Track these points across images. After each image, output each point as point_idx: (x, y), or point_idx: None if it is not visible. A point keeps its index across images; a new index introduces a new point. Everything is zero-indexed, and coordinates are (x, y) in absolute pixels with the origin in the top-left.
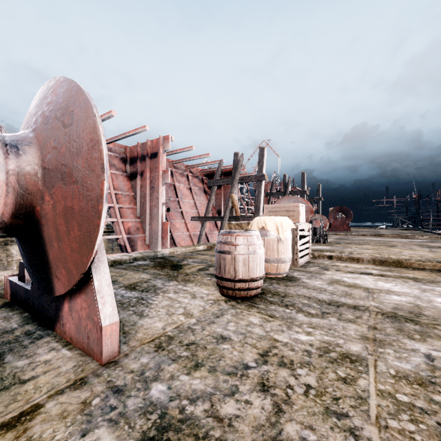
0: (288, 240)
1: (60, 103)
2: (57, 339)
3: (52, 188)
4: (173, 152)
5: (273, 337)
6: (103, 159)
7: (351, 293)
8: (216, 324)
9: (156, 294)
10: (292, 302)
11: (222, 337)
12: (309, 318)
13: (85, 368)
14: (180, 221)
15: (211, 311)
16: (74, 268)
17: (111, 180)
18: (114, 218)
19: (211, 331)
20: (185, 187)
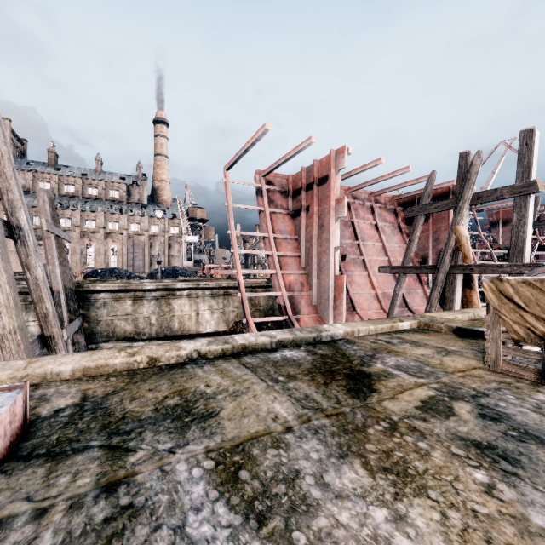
0: None
1: None
2: None
3: None
4: (350, 173)
5: None
6: None
7: None
8: None
9: None
10: None
11: None
12: None
13: None
14: (360, 273)
15: None
16: None
17: (270, 220)
18: (272, 269)
19: None
20: (368, 223)
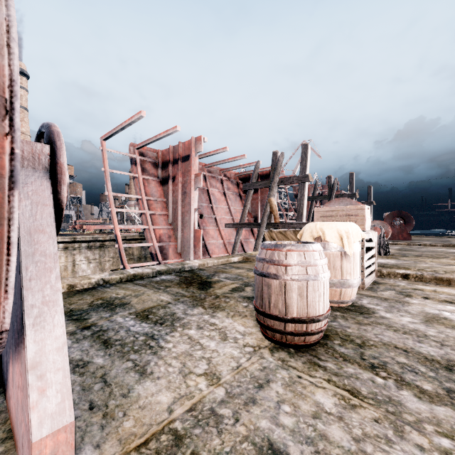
0: (356, 255)
1: None
2: None
3: None
4: (206, 155)
5: None
6: (4, 87)
7: None
8: (258, 407)
9: (173, 329)
10: (380, 359)
11: (271, 447)
12: (428, 405)
13: None
14: (213, 228)
15: (249, 370)
16: None
17: (143, 185)
18: (145, 225)
19: (251, 427)
20: (219, 191)
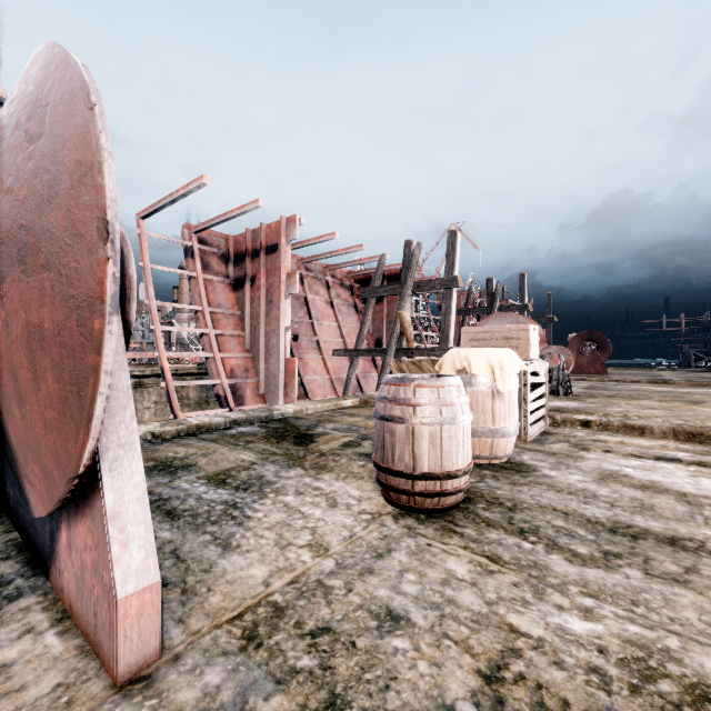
0: (512, 393)
1: (28, 93)
2: (47, 602)
3: (2, 282)
4: (303, 244)
5: (505, 620)
6: (105, 208)
7: (653, 504)
8: (376, 577)
9: (262, 496)
10: (532, 523)
11: (390, 614)
12: (579, 568)
13: (76, 695)
14: (314, 357)
15: (365, 540)
16: (54, 465)
17: (205, 290)
18: (208, 351)
19: (367, 596)
20: (324, 300)
